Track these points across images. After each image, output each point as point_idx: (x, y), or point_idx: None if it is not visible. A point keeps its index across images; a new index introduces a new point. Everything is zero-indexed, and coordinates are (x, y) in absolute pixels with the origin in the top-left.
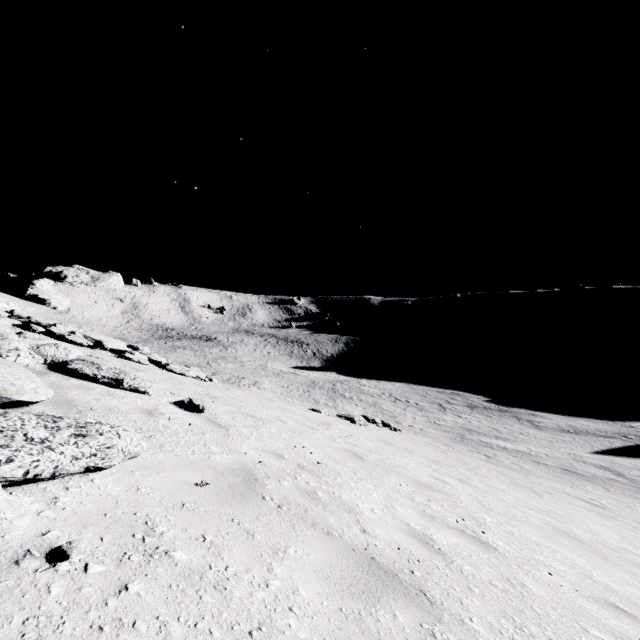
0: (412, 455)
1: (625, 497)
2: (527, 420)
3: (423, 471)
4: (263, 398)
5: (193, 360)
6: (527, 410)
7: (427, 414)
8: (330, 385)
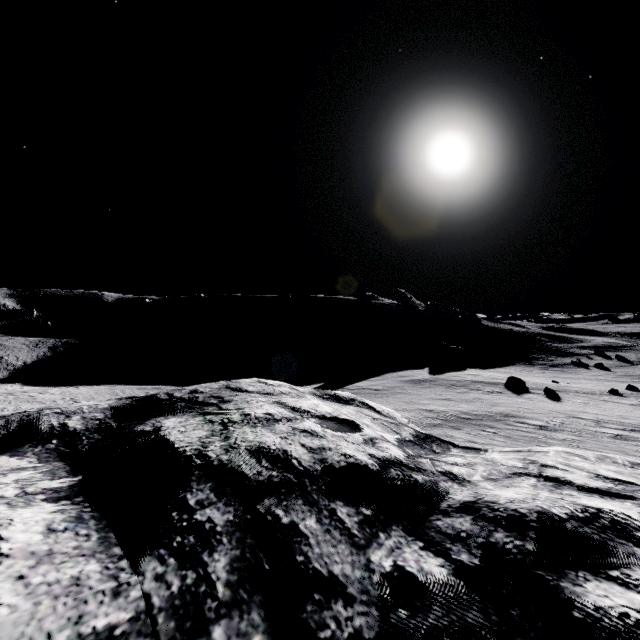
0: None
1: None
2: None
3: None
4: None
5: None
6: None
7: None
8: None
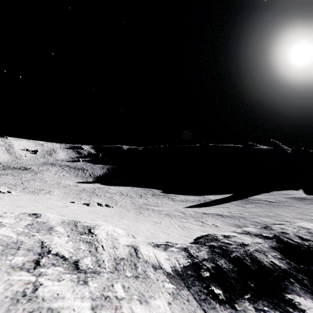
0: (97, 214)
1: (174, 220)
2: (171, 198)
3: (90, 218)
4: (42, 199)
5: (12, 181)
6: (174, 194)
7: (132, 199)
8: (92, 190)
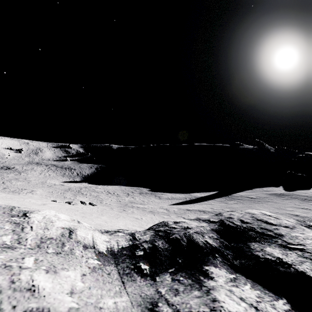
0: (75, 211)
1: (157, 216)
2: (158, 196)
3: (67, 215)
4: (21, 197)
5: None
6: (161, 192)
7: (119, 198)
8: (78, 189)
